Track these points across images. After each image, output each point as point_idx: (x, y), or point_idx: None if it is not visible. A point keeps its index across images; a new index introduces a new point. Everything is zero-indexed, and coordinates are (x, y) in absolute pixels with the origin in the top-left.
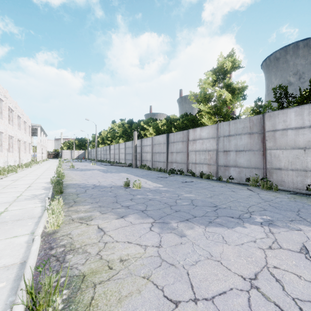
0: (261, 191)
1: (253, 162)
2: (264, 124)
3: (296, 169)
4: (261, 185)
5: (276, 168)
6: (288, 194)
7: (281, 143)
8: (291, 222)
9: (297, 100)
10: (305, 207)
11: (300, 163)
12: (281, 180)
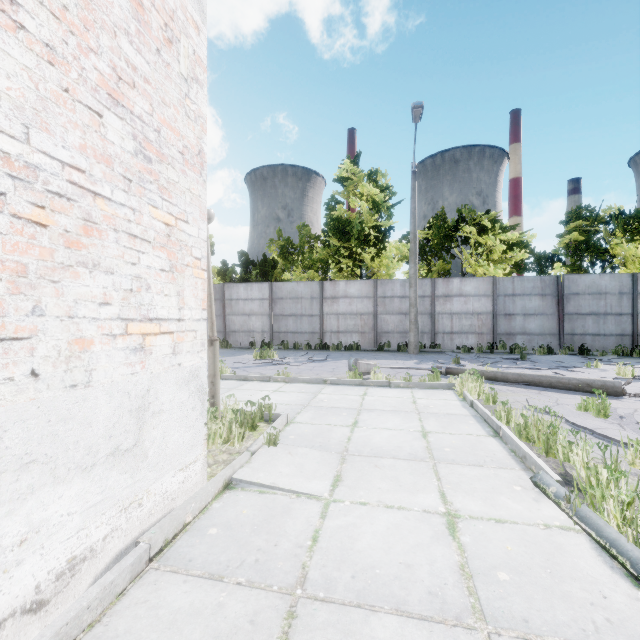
0: (220, 349)
1: (217, 326)
2: (225, 292)
3: (245, 331)
4: (221, 345)
5: (233, 331)
6: (237, 349)
7: (236, 310)
8: (227, 356)
9: (258, 268)
10: (240, 352)
11: (247, 326)
12: (236, 340)
